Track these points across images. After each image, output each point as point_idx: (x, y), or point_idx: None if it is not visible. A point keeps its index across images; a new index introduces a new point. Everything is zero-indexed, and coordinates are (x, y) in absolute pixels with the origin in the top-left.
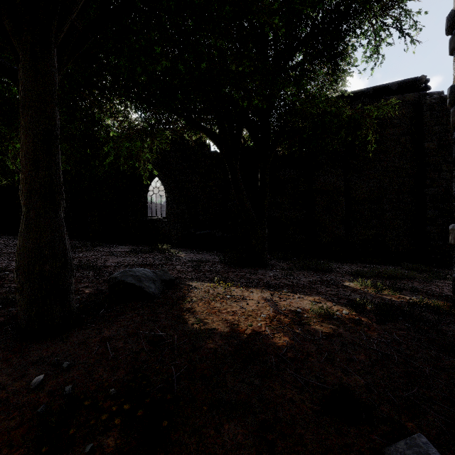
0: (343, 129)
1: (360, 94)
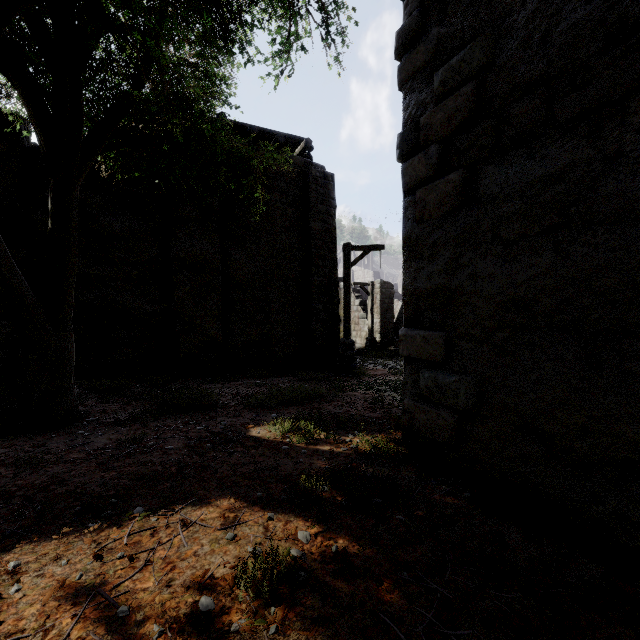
0: (224, 169)
1: (241, 130)
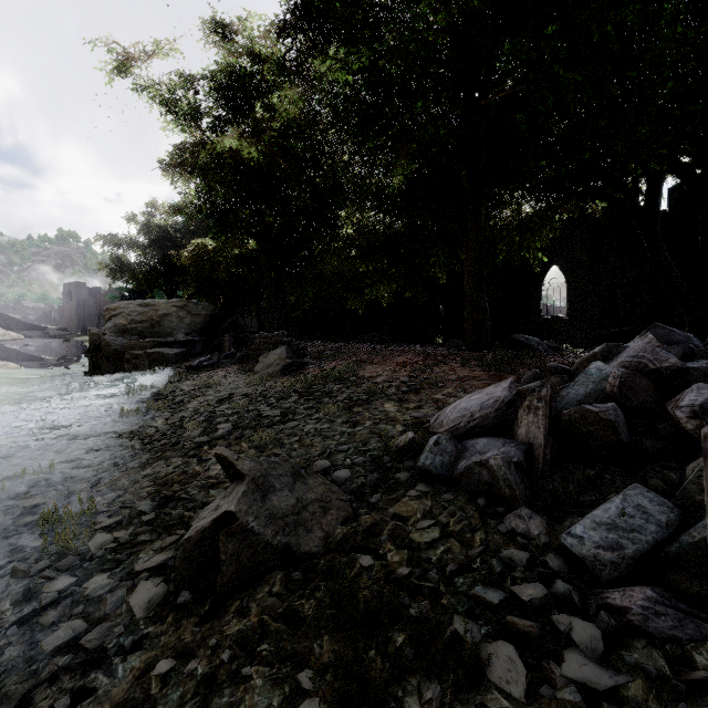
0: None
1: None
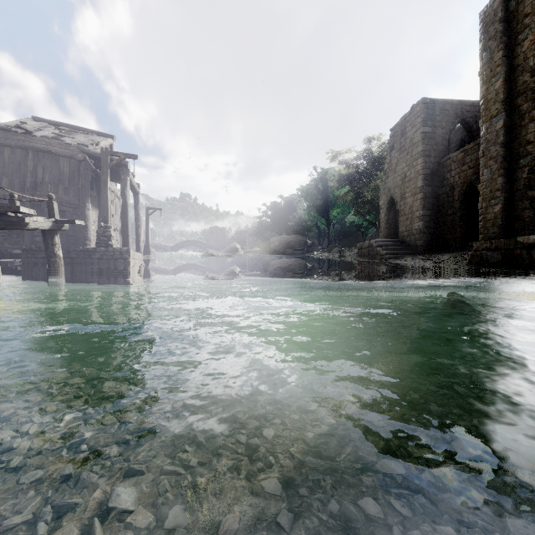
0: None
1: None
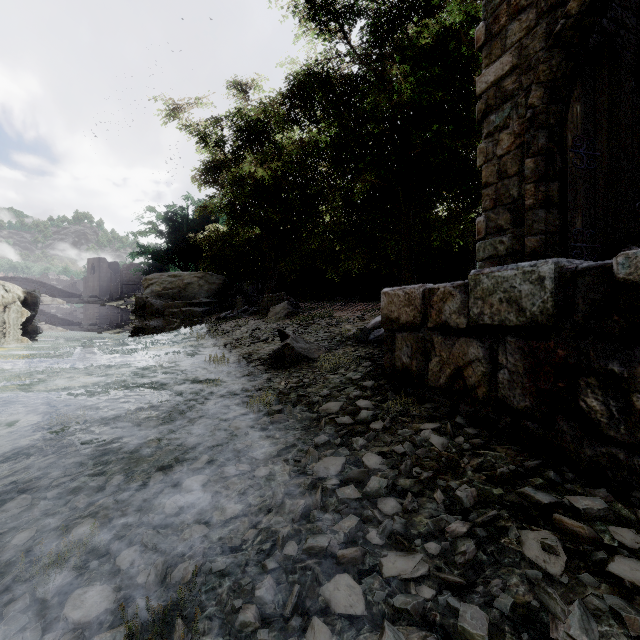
0: None
1: None
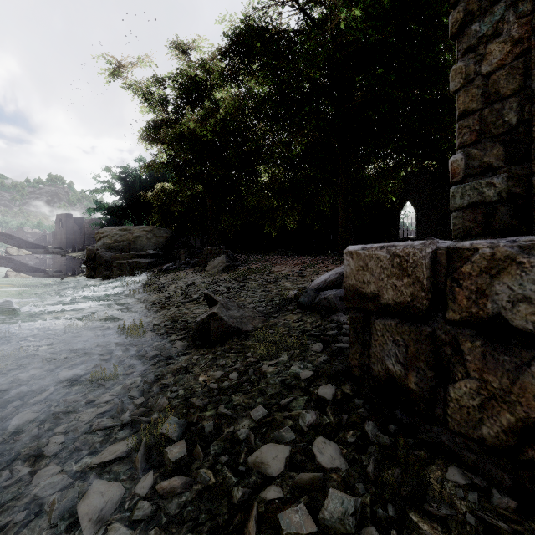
0: None
1: None
